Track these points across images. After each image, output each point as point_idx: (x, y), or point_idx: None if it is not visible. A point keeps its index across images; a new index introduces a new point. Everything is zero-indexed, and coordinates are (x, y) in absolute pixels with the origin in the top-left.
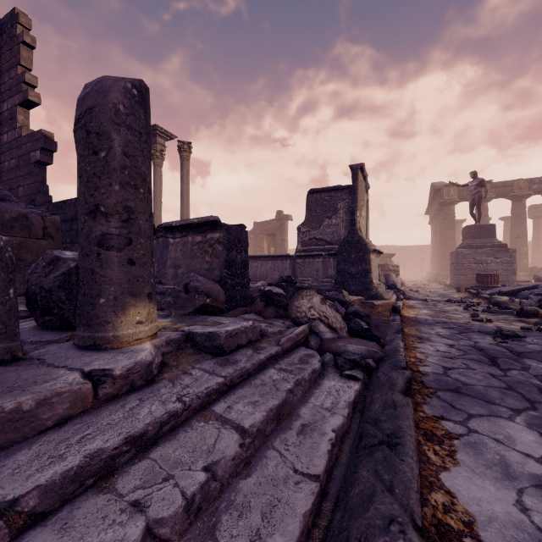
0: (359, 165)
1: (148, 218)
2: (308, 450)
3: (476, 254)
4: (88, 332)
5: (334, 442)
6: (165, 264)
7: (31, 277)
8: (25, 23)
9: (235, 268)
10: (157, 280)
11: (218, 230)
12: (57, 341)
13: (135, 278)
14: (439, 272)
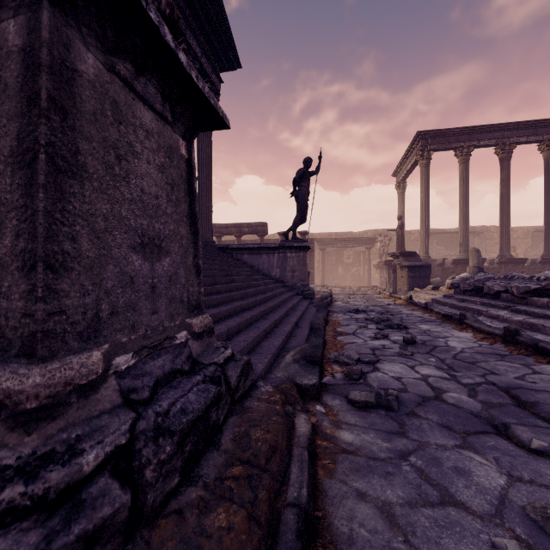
0: None
1: None
2: None
3: None
4: None
5: None
6: None
7: None
8: None
9: None
10: None
11: None
12: None
13: None
14: None
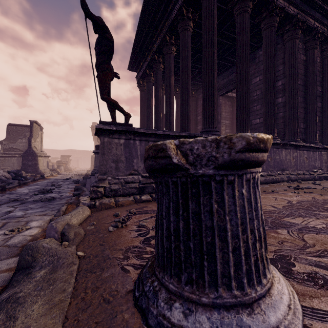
0: (34, 121)
1: None
2: None
3: None
4: None
5: None
6: None
7: None
8: None
9: None
10: None
11: None
12: None
13: None
14: None
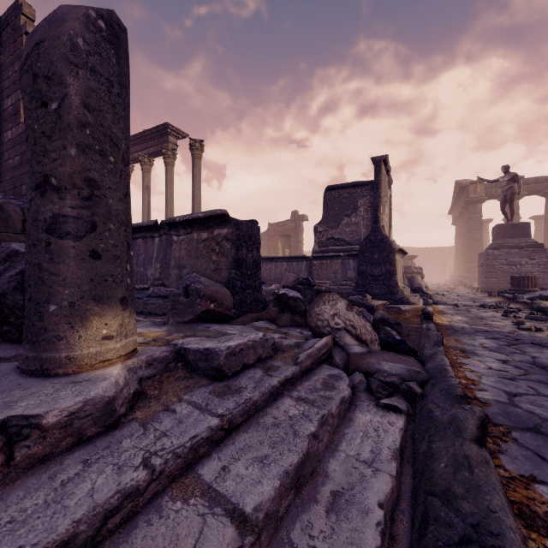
0: (382, 157)
1: (122, 198)
2: (346, 547)
3: (508, 255)
4: (33, 351)
5: (384, 526)
6: (168, 264)
7: None
8: (29, 13)
9: (245, 268)
10: (160, 282)
11: (225, 226)
12: (9, 359)
13: (102, 277)
14: (464, 274)
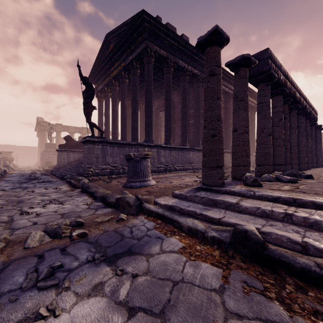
0: None
1: None
2: None
3: (49, 154)
4: None
5: None
6: None
7: None
8: None
9: None
10: None
11: None
12: None
13: None
14: (39, 161)
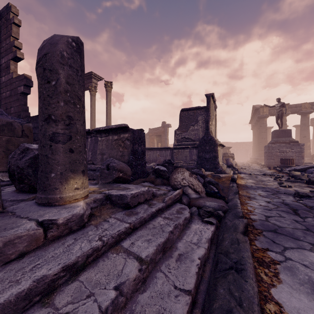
0: (211, 94)
1: (82, 124)
2: (183, 272)
3: (280, 147)
4: (44, 195)
5: (200, 266)
6: (96, 153)
7: (11, 160)
8: (15, 11)
9: (137, 155)
10: (91, 162)
11: (127, 132)
12: (26, 200)
13: (74, 160)
14: (257, 157)
